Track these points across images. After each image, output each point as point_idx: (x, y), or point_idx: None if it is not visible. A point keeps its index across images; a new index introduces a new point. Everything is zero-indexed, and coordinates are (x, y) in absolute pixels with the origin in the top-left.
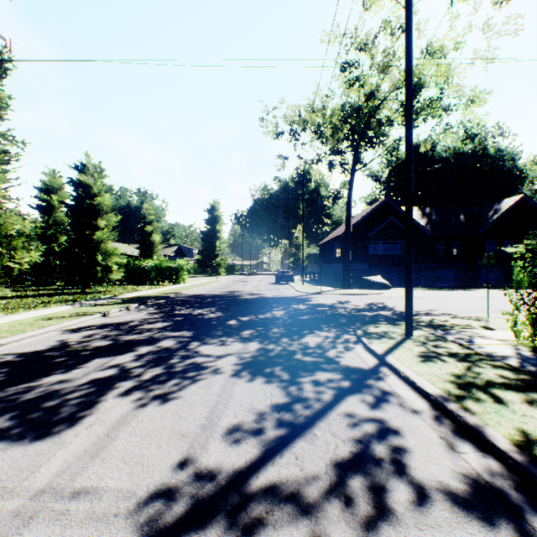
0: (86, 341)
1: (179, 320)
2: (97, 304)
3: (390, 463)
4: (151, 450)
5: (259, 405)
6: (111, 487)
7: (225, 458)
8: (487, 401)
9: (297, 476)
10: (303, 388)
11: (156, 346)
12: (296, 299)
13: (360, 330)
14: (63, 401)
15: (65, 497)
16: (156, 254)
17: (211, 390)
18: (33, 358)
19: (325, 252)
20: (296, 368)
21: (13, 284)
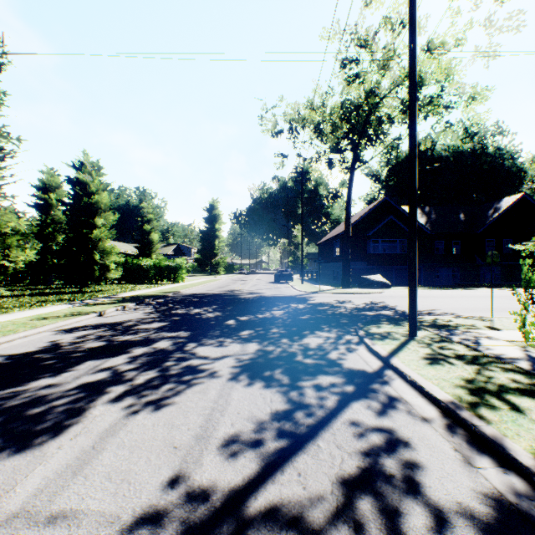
0: (79, 342)
1: (176, 319)
2: (94, 303)
3: (402, 481)
4: (139, 465)
5: (258, 413)
6: (92, 511)
7: (220, 475)
8: (503, 408)
9: (300, 496)
10: (304, 394)
11: (151, 347)
12: (296, 299)
13: (362, 330)
14: (49, 408)
15: (40, 522)
16: (155, 253)
17: (207, 396)
18: (22, 360)
19: (324, 251)
20: (297, 371)
21: (10, 283)
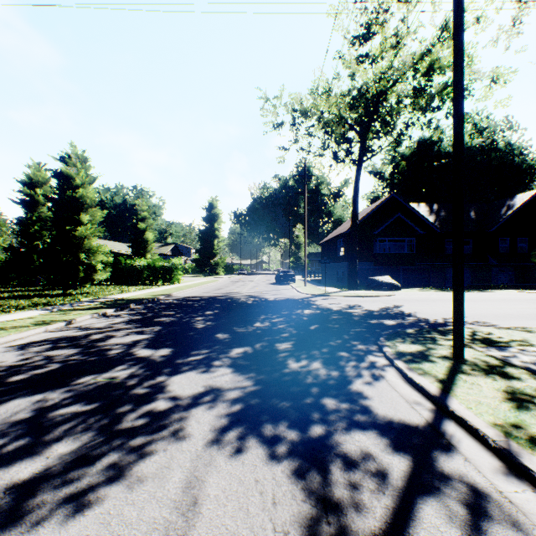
0: (19, 367)
1: (157, 330)
2: (70, 308)
3: None
4: None
5: None
6: None
7: None
8: None
9: None
10: (330, 481)
11: (111, 375)
12: (299, 303)
13: (389, 348)
14: None
15: None
16: (149, 253)
17: (165, 487)
18: None
19: (327, 251)
20: (312, 424)
21: None
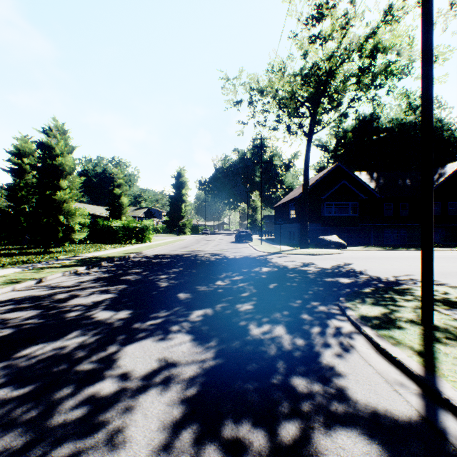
0: None
1: (121, 289)
2: (44, 266)
3: None
4: None
5: None
6: None
7: None
8: None
9: None
10: None
11: (60, 344)
12: (257, 260)
13: (351, 310)
14: None
15: None
16: (124, 215)
17: None
18: None
19: (280, 214)
20: (283, 419)
21: None
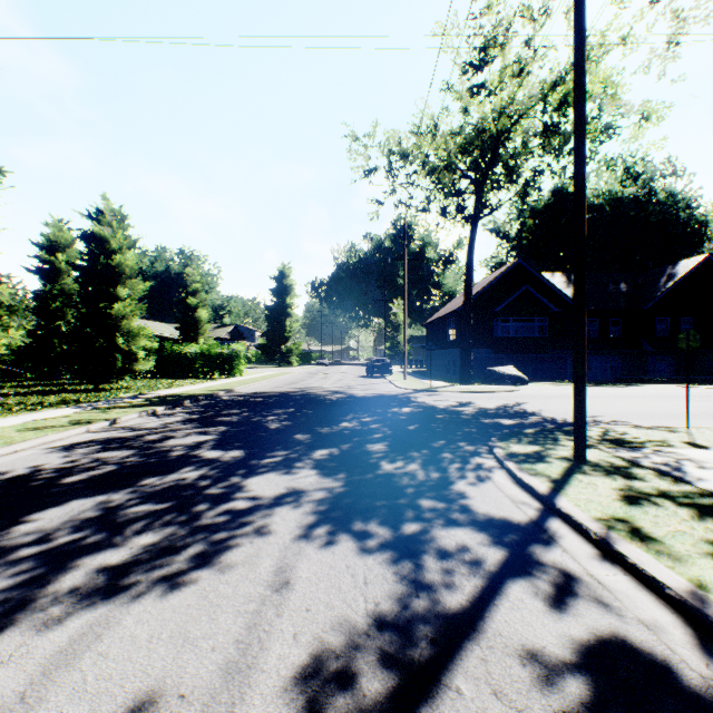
0: (70, 468)
1: (223, 431)
2: (110, 406)
3: None
4: None
5: (343, 609)
6: None
7: None
8: None
9: None
10: (422, 566)
11: (178, 476)
12: (397, 399)
13: (500, 448)
14: None
15: None
16: (203, 336)
17: (256, 571)
18: None
19: (434, 334)
20: (406, 521)
21: (4, 378)
